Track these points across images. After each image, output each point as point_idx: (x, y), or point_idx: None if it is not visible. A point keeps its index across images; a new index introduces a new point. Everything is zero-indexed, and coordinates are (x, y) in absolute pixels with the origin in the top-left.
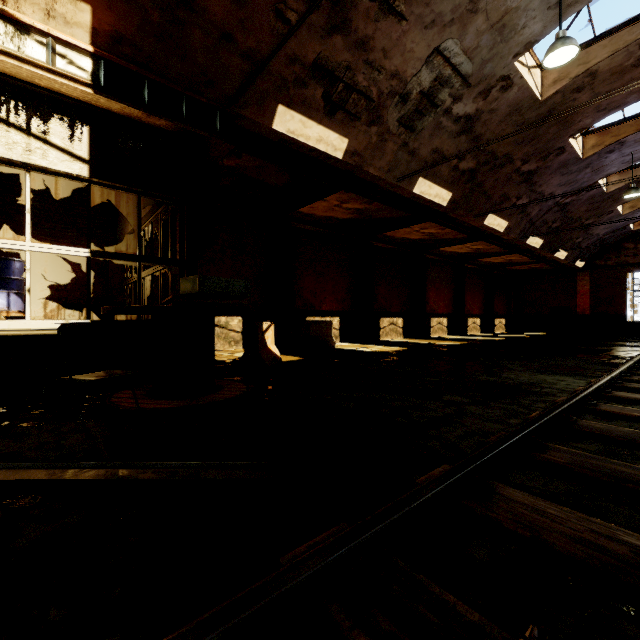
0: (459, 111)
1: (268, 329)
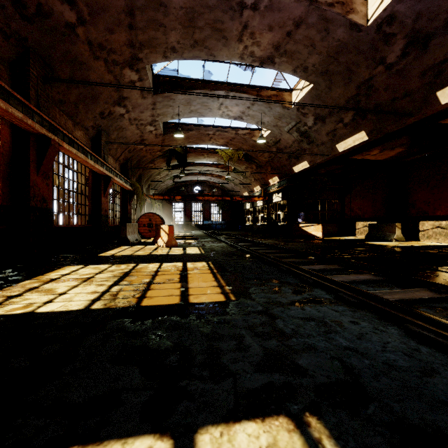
0: (311, 123)
1: (309, 226)
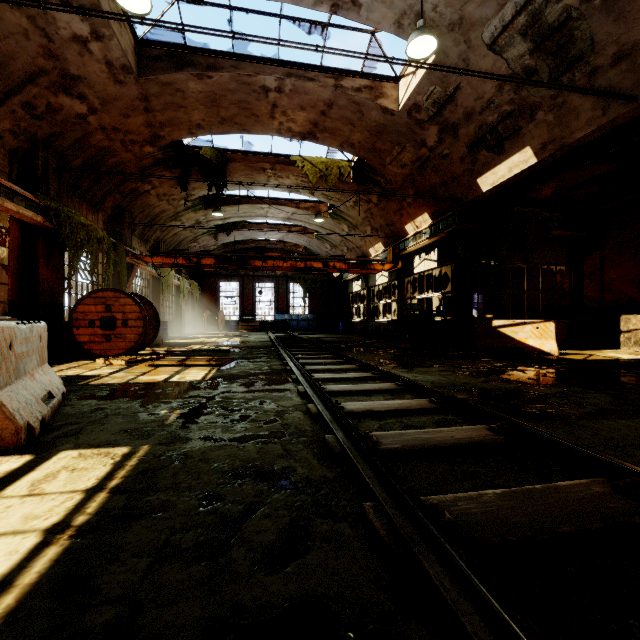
0: None
1: (518, 325)
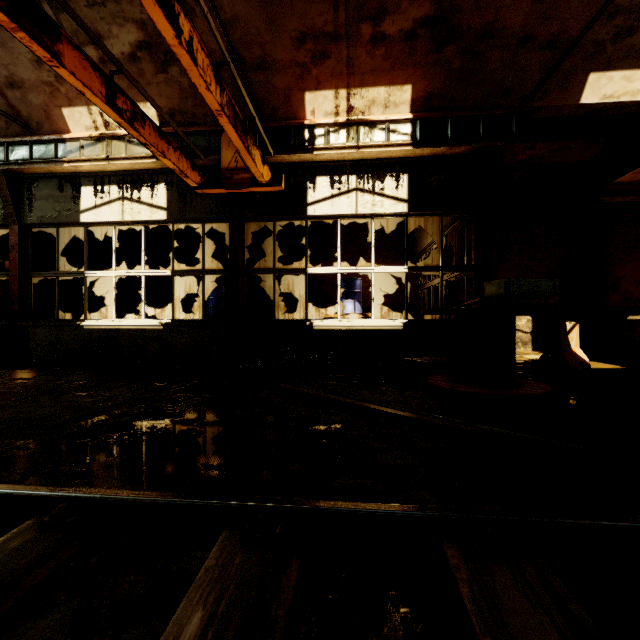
0: None
1: (571, 329)
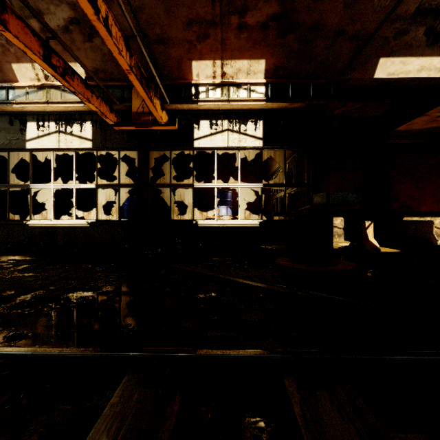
0: None
1: (369, 226)
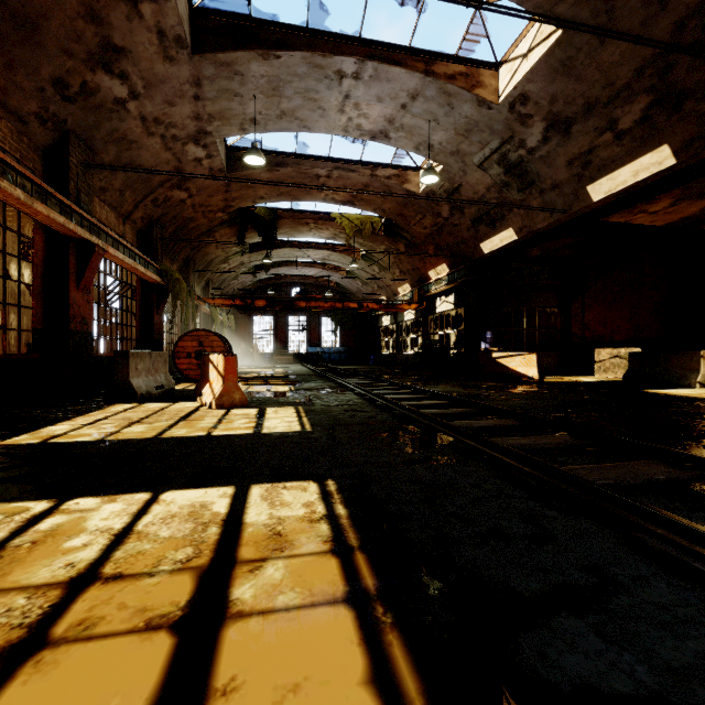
0: (536, 139)
1: (511, 357)
